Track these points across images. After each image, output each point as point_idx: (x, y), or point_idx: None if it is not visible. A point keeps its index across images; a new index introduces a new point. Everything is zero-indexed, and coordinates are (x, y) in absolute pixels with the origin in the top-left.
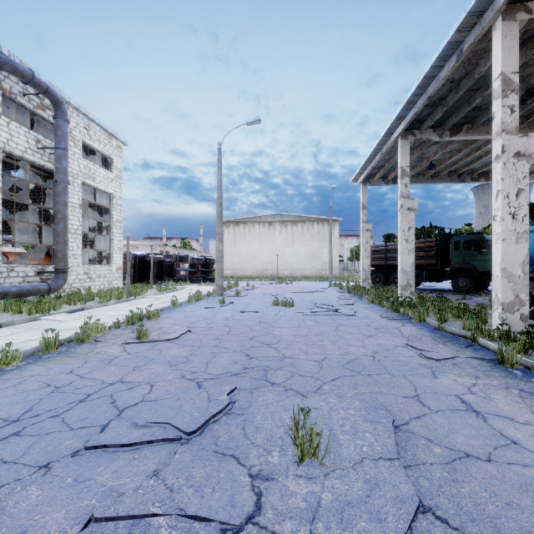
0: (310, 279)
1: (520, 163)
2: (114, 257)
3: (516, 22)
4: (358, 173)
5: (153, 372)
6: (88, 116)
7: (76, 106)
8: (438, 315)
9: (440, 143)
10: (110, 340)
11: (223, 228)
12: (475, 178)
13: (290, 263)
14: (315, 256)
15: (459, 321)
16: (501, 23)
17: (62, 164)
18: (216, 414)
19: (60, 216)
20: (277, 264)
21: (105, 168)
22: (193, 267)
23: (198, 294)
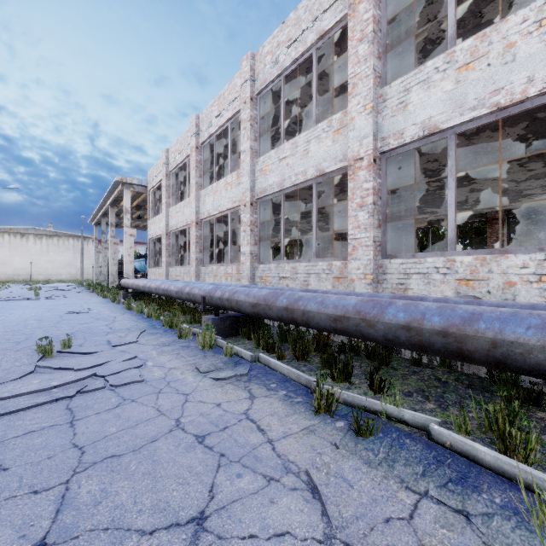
0: (64, 282)
1: (115, 245)
2: None
3: (114, 209)
4: (90, 221)
5: None
6: None
7: None
8: (100, 288)
9: None
10: None
11: None
12: None
13: (46, 269)
14: (71, 264)
15: None
16: (110, 208)
17: None
18: (18, 297)
19: None
20: (31, 270)
21: None
22: None
23: None
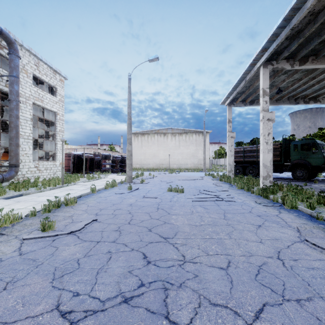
0: (191, 170)
1: None
2: (58, 155)
3: None
4: (226, 98)
5: (24, 295)
6: (37, 56)
7: (27, 48)
8: (307, 203)
9: (288, 73)
10: (16, 231)
11: (134, 137)
12: (306, 101)
13: (178, 160)
14: (194, 155)
15: (323, 207)
16: None
17: (14, 88)
18: None
19: (13, 125)
20: (169, 160)
21: (52, 94)
22: (114, 162)
23: (113, 182)
